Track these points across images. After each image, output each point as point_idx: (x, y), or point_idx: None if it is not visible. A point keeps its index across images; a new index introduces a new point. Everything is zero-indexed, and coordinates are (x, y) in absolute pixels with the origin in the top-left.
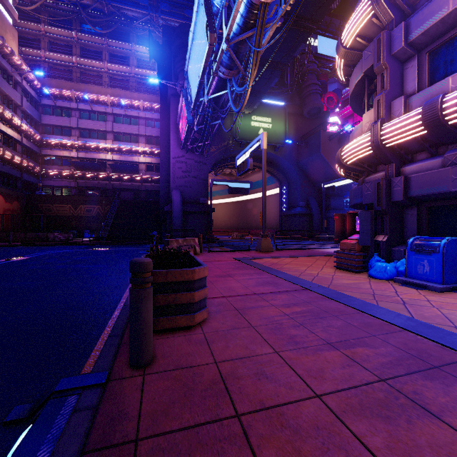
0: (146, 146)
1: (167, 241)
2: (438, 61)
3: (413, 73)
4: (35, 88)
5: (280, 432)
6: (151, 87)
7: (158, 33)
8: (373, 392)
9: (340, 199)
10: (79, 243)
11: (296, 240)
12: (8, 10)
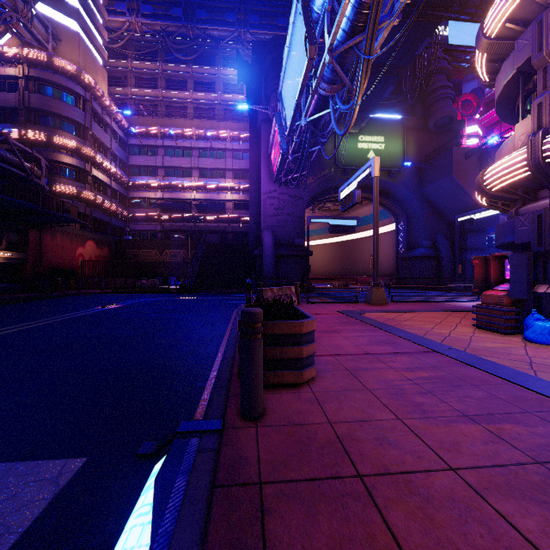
0: (233, 181)
1: (261, 290)
2: None
3: None
4: (123, 129)
5: (408, 497)
6: (239, 113)
7: (247, 51)
8: (525, 474)
9: (481, 236)
10: (166, 291)
11: (418, 291)
12: (99, 51)
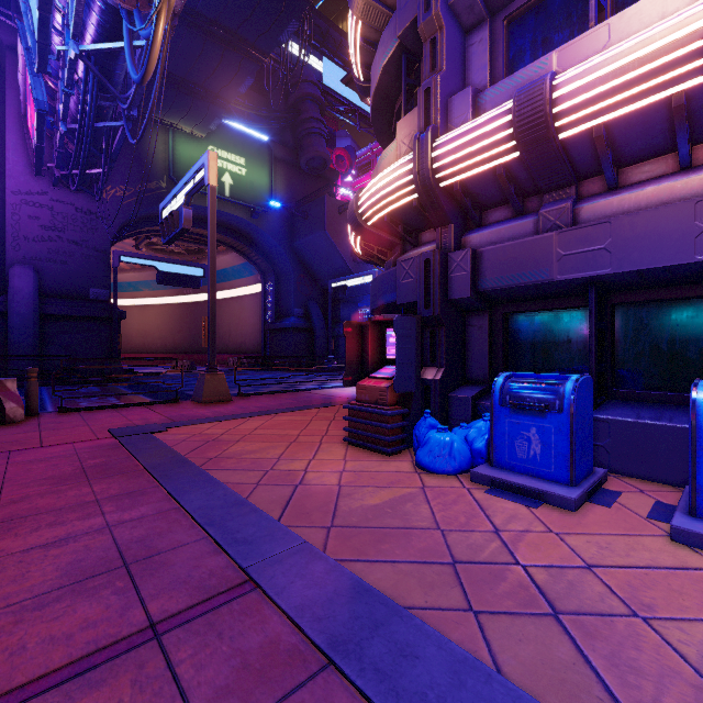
0: None
1: None
2: (521, 40)
3: (482, 53)
4: None
5: None
6: None
7: None
8: None
9: (354, 307)
10: None
11: (288, 372)
12: None
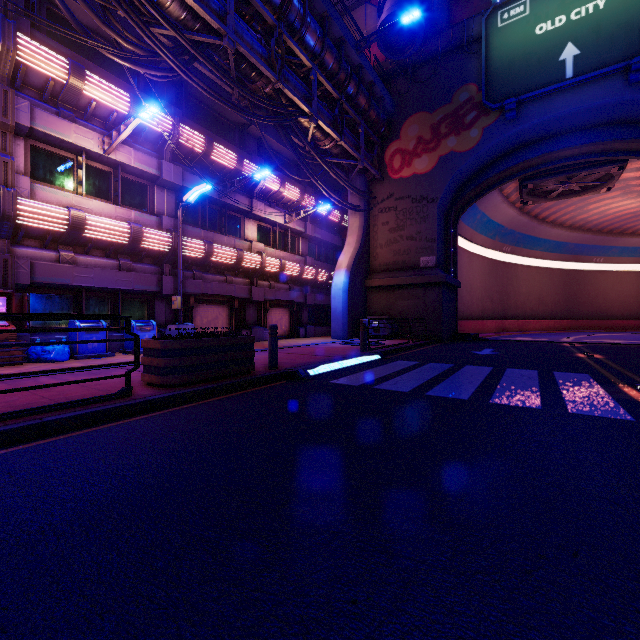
0: None
1: None
2: (38, 160)
3: (20, 153)
4: None
5: None
6: None
7: None
8: None
9: None
10: None
11: None
12: None
